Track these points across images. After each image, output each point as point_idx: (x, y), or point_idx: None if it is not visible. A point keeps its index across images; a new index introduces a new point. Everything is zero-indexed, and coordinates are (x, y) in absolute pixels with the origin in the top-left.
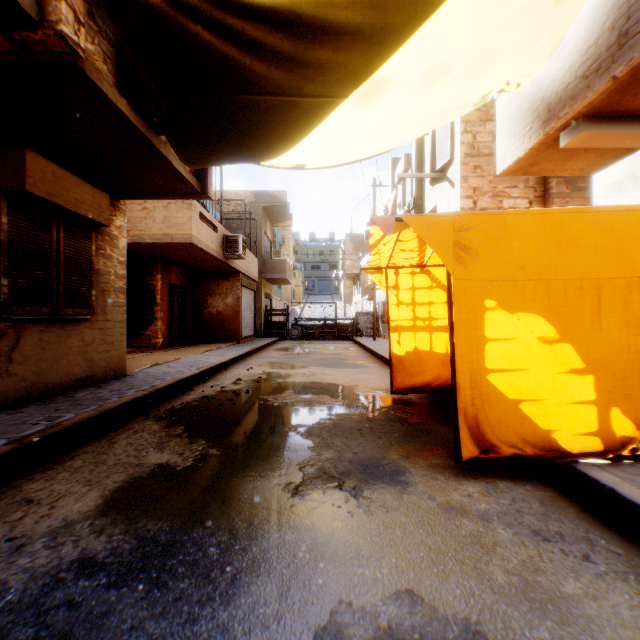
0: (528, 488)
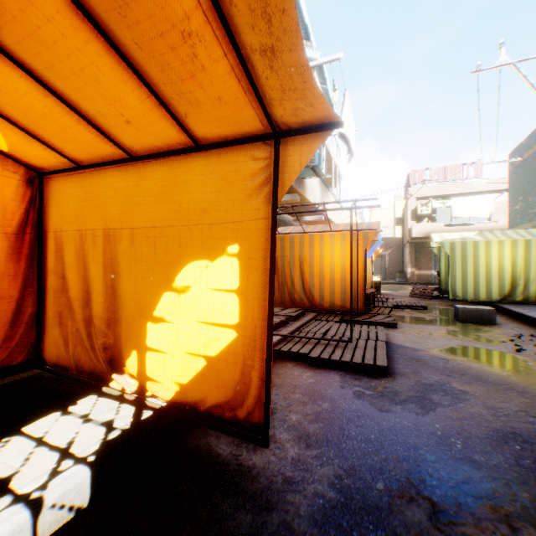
0: (213, 437)
